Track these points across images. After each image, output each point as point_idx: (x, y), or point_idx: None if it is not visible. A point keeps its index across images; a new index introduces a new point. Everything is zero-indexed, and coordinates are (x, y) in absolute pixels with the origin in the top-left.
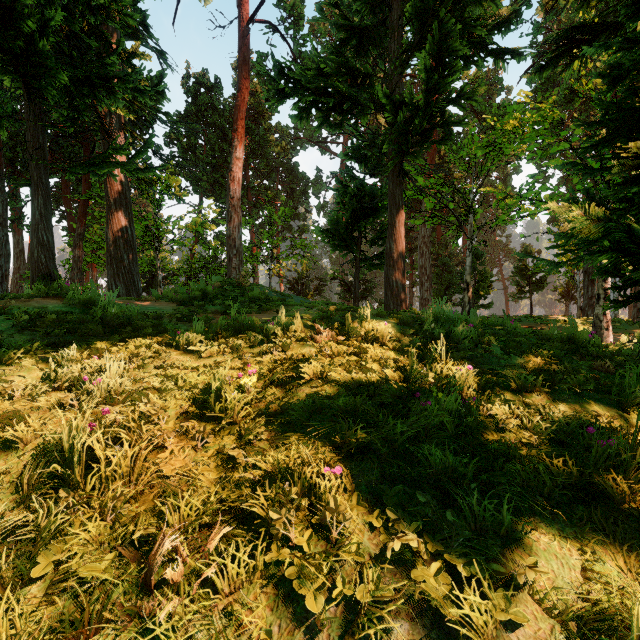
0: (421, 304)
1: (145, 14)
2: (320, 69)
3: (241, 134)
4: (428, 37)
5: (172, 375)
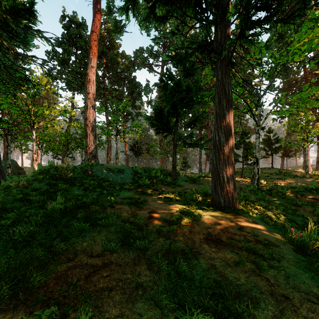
0: (211, 163)
1: None
2: None
3: (94, 50)
4: None
5: None
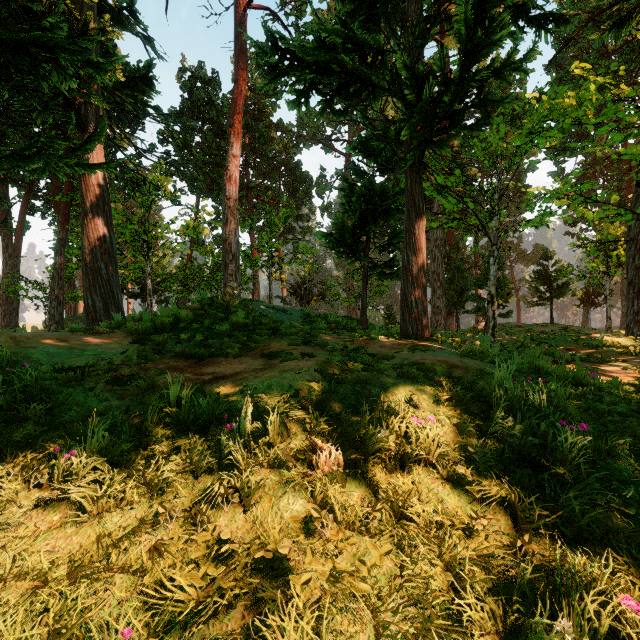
0: (433, 313)
1: None
2: (322, 40)
3: (238, 129)
4: None
5: None
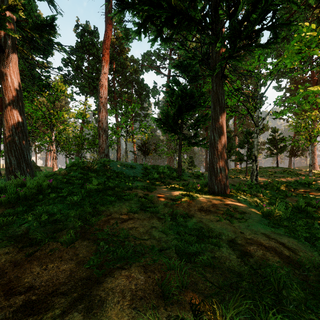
0: None
1: None
2: None
3: (107, 58)
4: None
5: None
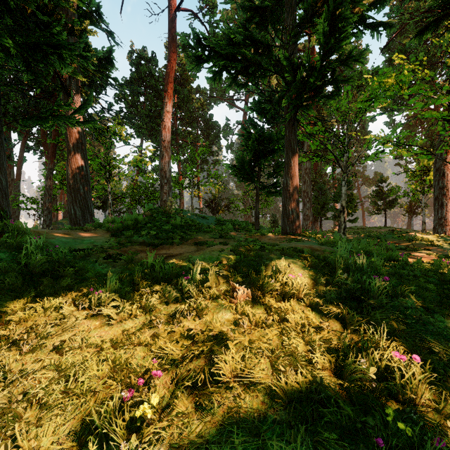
0: (304, 219)
1: (99, 5)
2: (230, 39)
3: (170, 94)
4: (324, 6)
5: (65, 367)
